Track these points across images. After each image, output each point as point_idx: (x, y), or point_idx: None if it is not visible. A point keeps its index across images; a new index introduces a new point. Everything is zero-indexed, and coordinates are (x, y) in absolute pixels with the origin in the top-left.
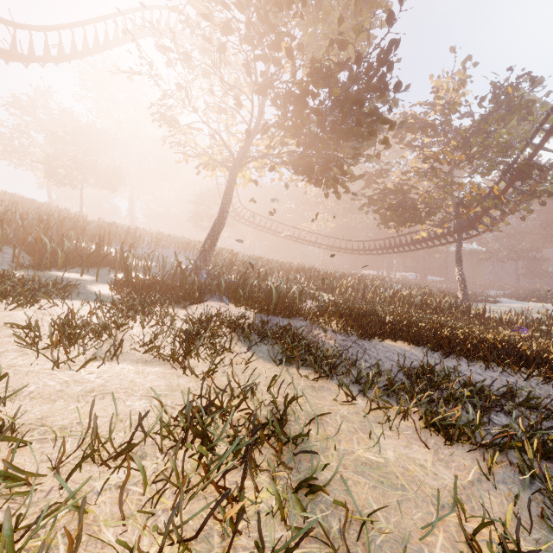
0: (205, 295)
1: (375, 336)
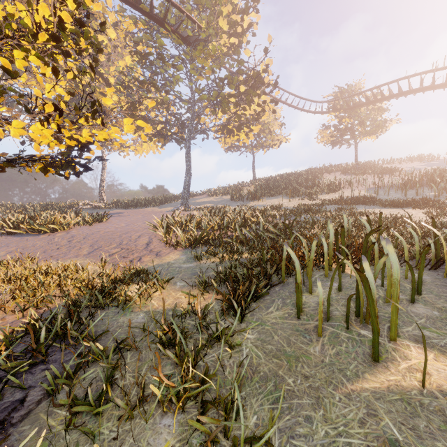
0: None
1: None
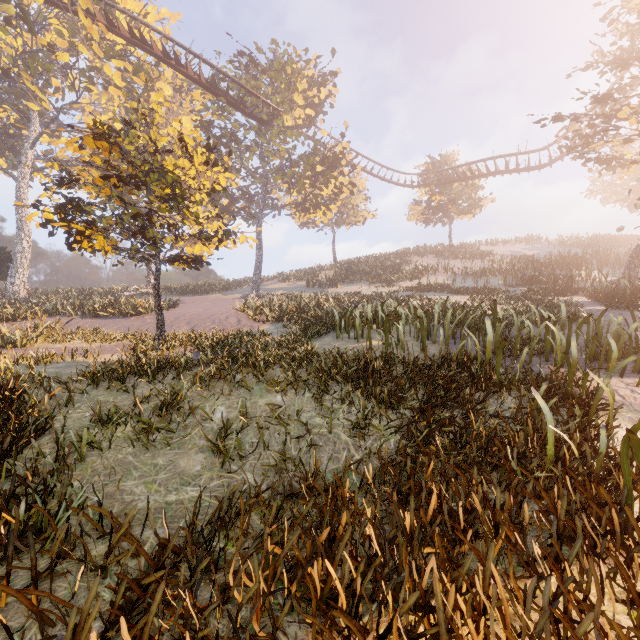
0: (577, 293)
1: (639, 310)
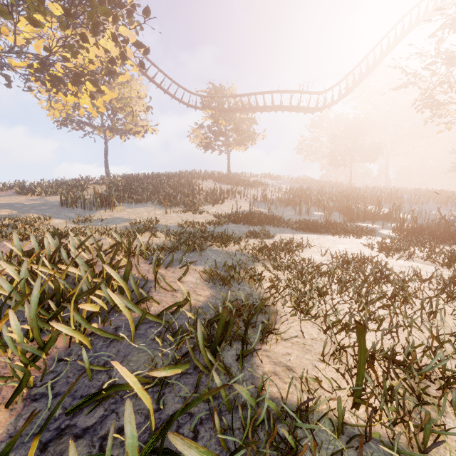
0: None
1: None
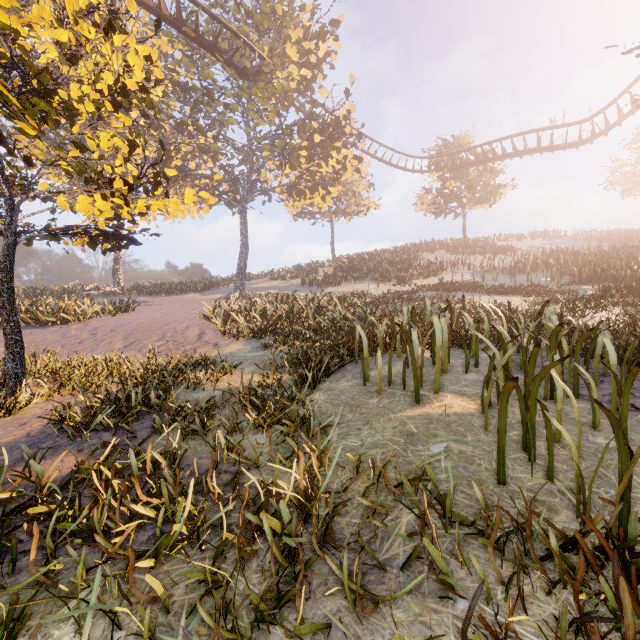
0: None
1: None
